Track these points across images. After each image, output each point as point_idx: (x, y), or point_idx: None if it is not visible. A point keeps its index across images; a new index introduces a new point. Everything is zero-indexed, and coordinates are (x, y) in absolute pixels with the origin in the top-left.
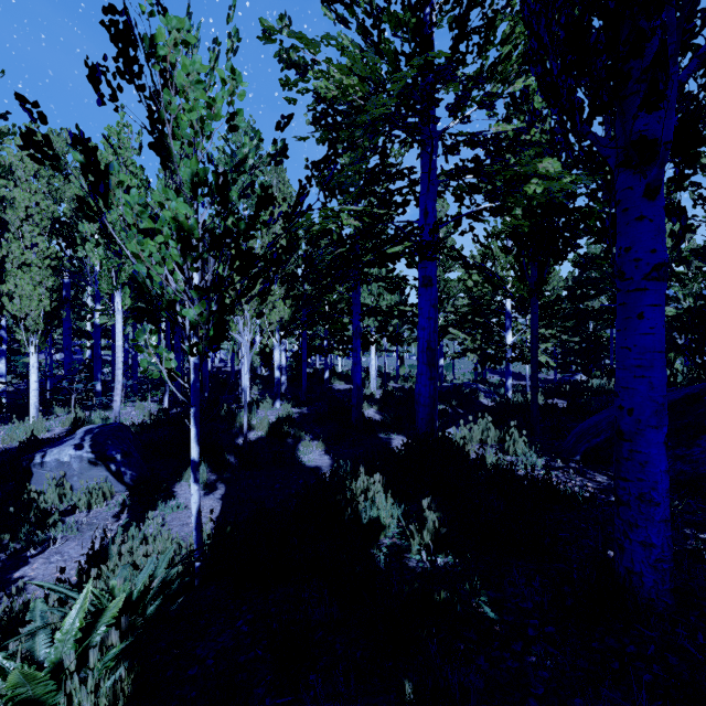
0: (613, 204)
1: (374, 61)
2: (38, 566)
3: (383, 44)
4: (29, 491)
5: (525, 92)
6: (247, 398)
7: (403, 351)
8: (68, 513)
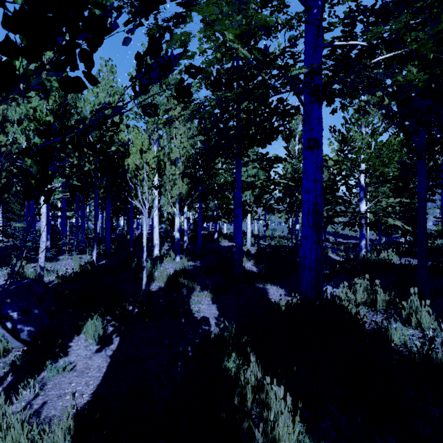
0: None
1: None
2: None
3: None
4: None
5: None
6: (157, 253)
7: (268, 219)
8: None
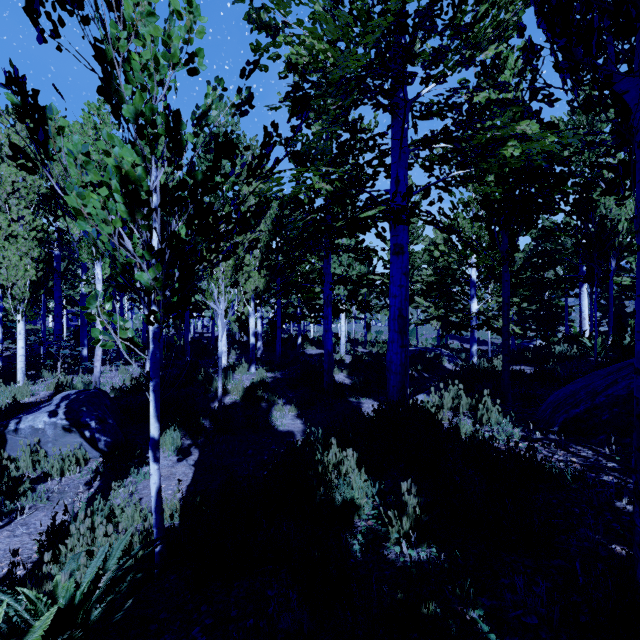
0: (626, 150)
1: (346, 20)
2: (1, 540)
3: (355, 5)
4: (3, 457)
5: (520, 27)
6: (225, 363)
7: (370, 318)
8: (41, 480)
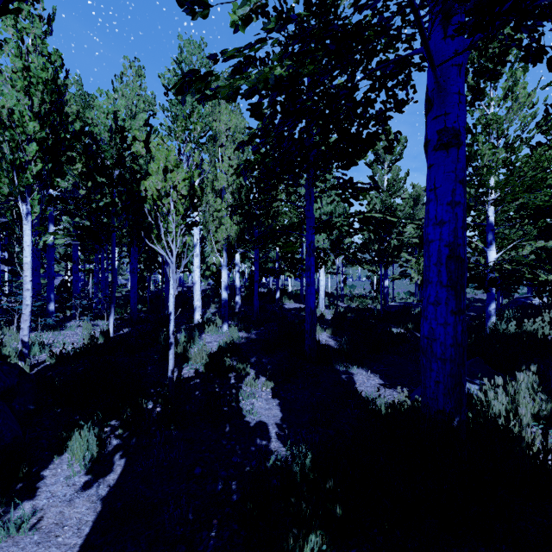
0: None
1: None
2: None
3: None
4: None
5: None
6: (199, 318)
7: (345, 273)
8: None
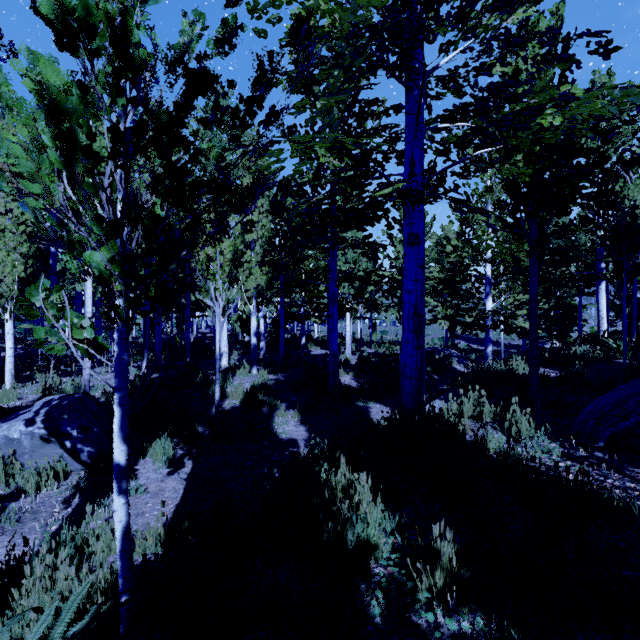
0: None
1: None
2: None
3: None
4: None
5: None
6: (226, 364)
7: (375, 318)
8: (14, 497)
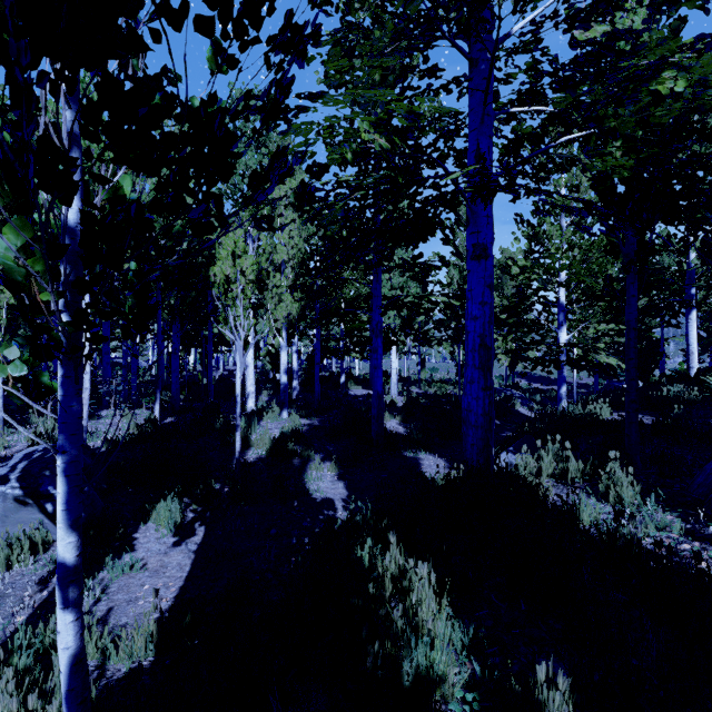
0: None
1: None
2: None
3: None
4: None
5: None
6: (252, 406)
7: (424, 353)
8: None
